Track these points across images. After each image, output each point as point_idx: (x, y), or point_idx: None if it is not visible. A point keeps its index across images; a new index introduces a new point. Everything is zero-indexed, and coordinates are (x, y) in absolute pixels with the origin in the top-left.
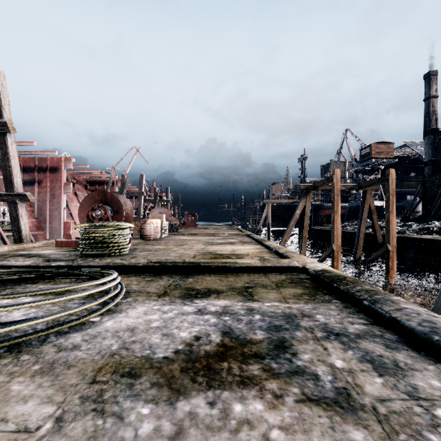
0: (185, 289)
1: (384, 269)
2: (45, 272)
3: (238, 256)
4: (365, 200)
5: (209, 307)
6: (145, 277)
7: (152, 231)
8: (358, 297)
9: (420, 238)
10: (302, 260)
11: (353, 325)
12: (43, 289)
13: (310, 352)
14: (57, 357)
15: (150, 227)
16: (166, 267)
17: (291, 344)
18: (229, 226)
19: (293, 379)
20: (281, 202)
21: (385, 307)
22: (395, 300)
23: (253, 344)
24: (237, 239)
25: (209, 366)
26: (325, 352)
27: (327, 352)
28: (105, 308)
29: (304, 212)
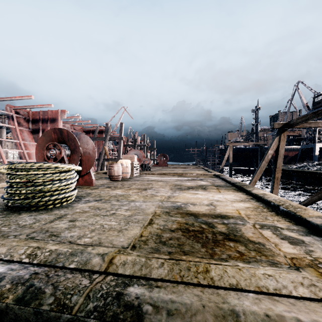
0: None
1: None
2: None
3: (226, 224)
4: None
5: None
6: None
7: (120, 171)
8: None
9: None
10: None
11: None
12: None
13: None
14: None
15: (118, 167)
16: (30, 312)
17: None
18: (194, 165)
19: None
20: (242, 144)
21: None
22: None
23: None
24: (207, 181)
25: None
26: None
27: None
28: None
29: (277, 152)
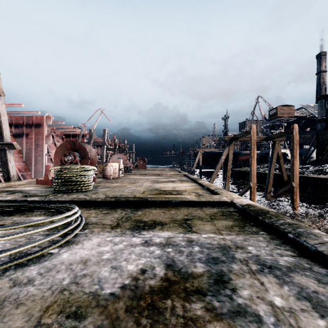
0: (134, 221)
1: (288, 201)
2: (20, 206)
3: (178, 192)
4: (274, 148)
5: (154, 239)
6: (103, 210)
7: (112, 172)
8: (283, 230)
9: (317, 177)
10: (230, 196)
11: (283, 257)
12: (3, 226)
13: (248, 287)
14: (9, 294)
15: (110, 169)
16: (120, 201)
17: (230, 278)
18: (170, 168)
19: (237, 321)
20: (210, 150)
21: (310, 241)
22: (317, 233)
23: (195, 278)
24: (177, 178)
25: (153, 305)
26: (262, 287)
27: (264, 287)
28: (63, 240)
29: (227, 157)
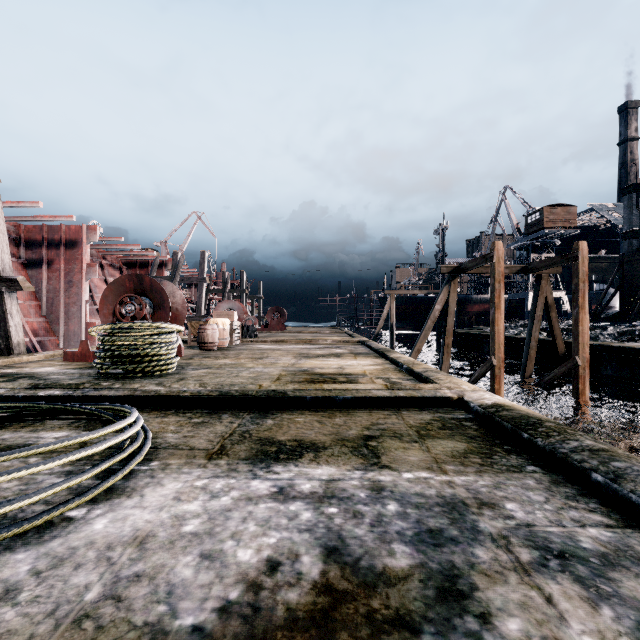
0: (257, 440)
1: (566, 394)
2: (20, 409)
3: (348, 377)
4: (539, 289)
5: (299, 483)
6: (193, 416)
7: (216, 336)
8: (579, 464)
9: (624, 346)
10: (456, 386)
11: (586, 529)
12: None
13: (518, 611)
14: None
15: (213, 330)
16: (229, 397)
17: (472, 584)
18: (333, 328)
19: None
20: (410, 292)
21: None
22: None
23: (391, 586)
24: (346, 348)
25: None
26: (552, 611)
27: (556, 611)
28: (100, 487)
29: (446, 308)
